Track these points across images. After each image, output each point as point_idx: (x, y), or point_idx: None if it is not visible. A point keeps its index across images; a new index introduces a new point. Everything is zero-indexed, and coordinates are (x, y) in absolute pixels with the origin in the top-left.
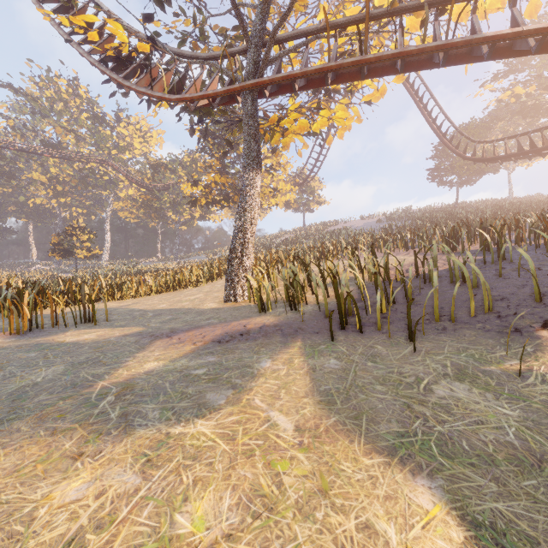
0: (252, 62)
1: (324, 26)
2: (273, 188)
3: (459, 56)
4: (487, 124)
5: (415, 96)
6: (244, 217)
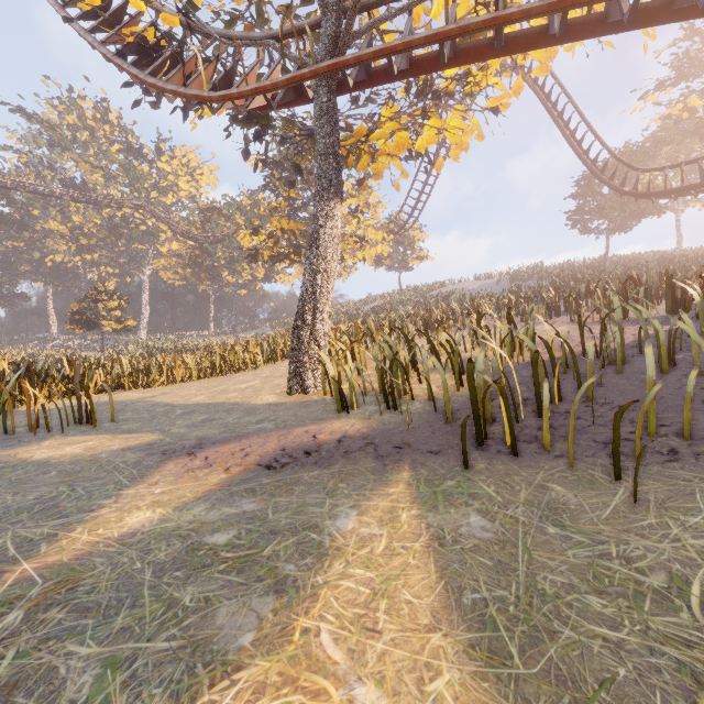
0: (328, 35)
1: None
2: (359, 237)
3: (650, 11)
4: (649, 149)
5: (553, 110)
6: (316, 268)
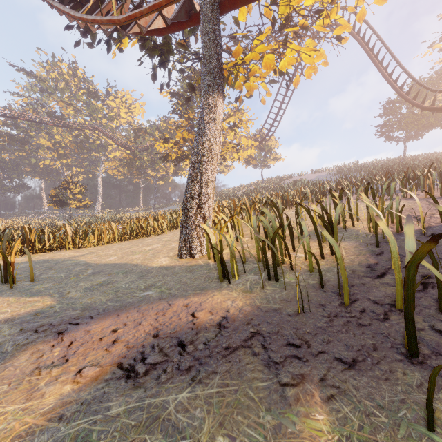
0: None
1: None
2: (236, 144)
3: None
4: (435, 81)
5: (371, 52)
6: (202, 151)
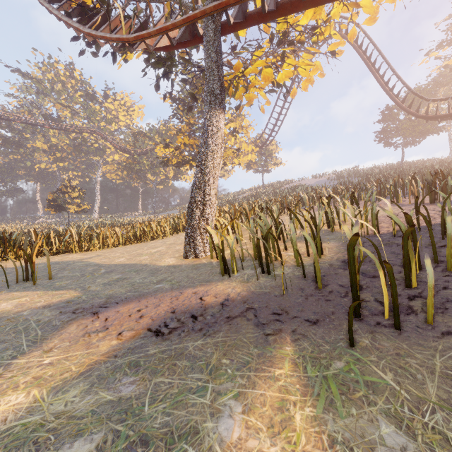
0: None
1: None
2: (236, 149)
3: None
4: (432, 89)
5: (368, 61)
6: (205, 162)
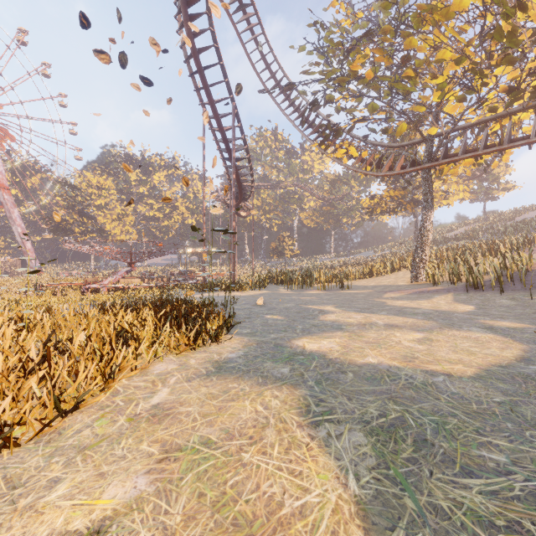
0: (427, 151)
1: (476, 123)
2: (444, 191)
3: None
4: None
5: None
6: (423, 237)
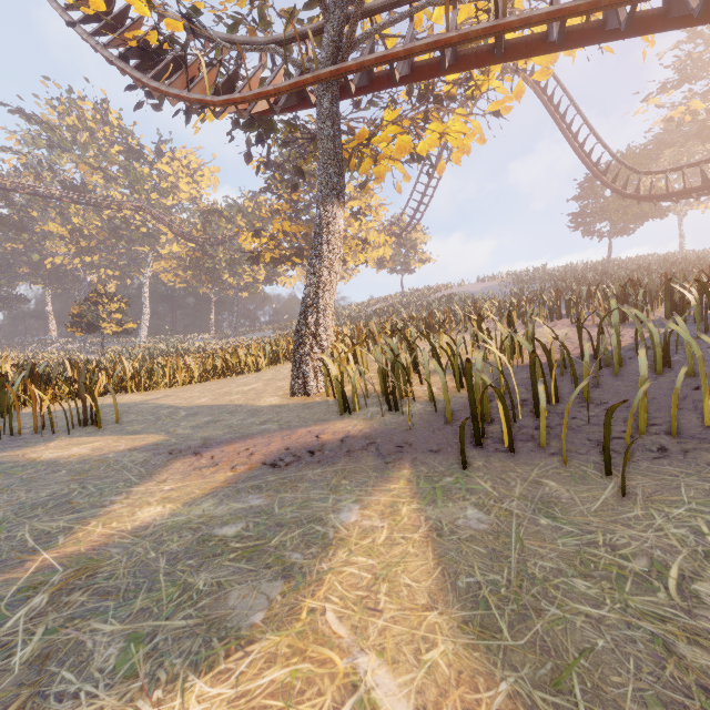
0: (330, 41)
1: None
2: (361, 240)
3: (647, 19)
4: (651, 152)
5: (555, 112)
6: (319, 271)
